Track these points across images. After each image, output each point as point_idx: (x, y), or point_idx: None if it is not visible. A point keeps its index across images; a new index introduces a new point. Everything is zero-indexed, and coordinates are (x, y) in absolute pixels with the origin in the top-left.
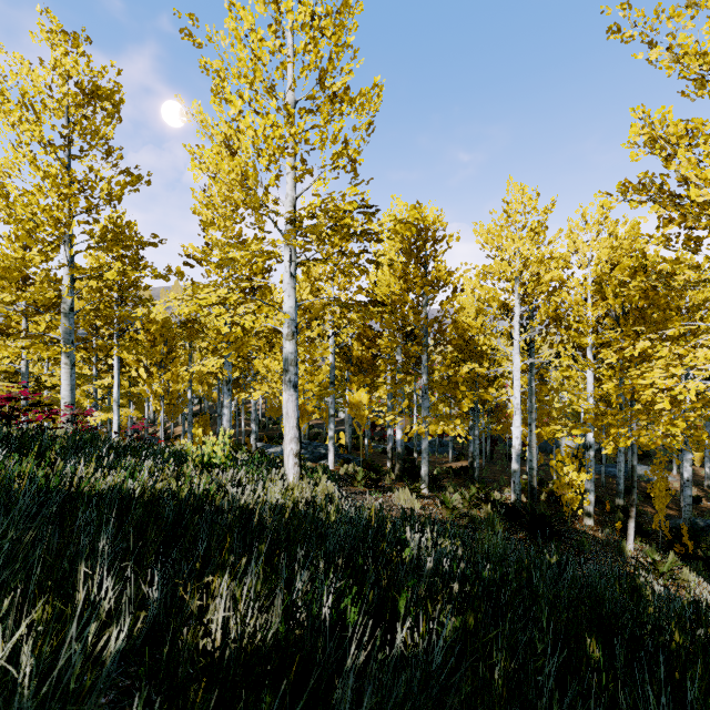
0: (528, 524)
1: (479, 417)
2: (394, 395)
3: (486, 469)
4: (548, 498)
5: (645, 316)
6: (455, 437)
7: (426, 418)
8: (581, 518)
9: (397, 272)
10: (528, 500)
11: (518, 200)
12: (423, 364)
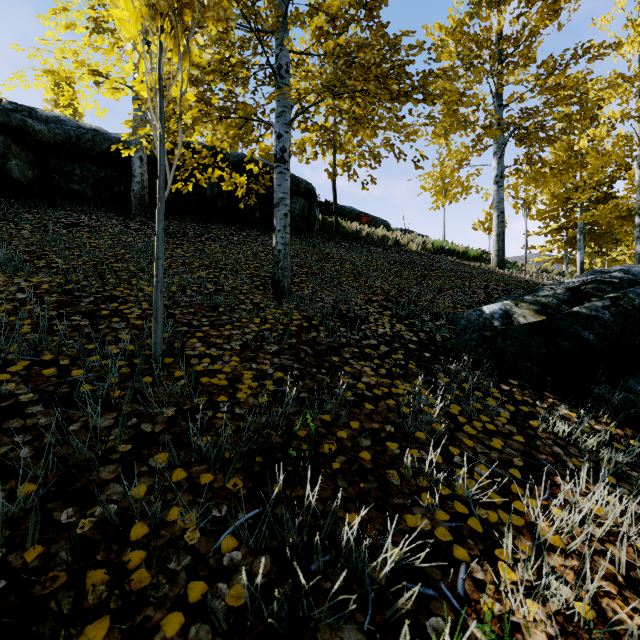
0: None
1: None
2: None
3: None
4: None
5: None
6: None
7: None
8: None
9: None
10: None
11: None
12: None
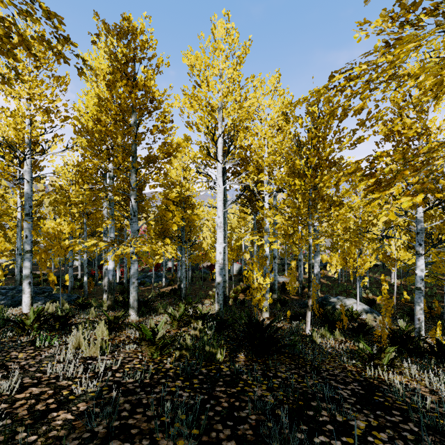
0: (249, 339)
1: (185, 247)
2: (120, 242)
3: (189, 289)
4: (235, 302)
5: (329, 129)
6: (168, 271)
7: (133, 239)
8: (259, 313)
9: (99, 76)
10: (224, 307)
11: (224, 24)
12: (131, 183)
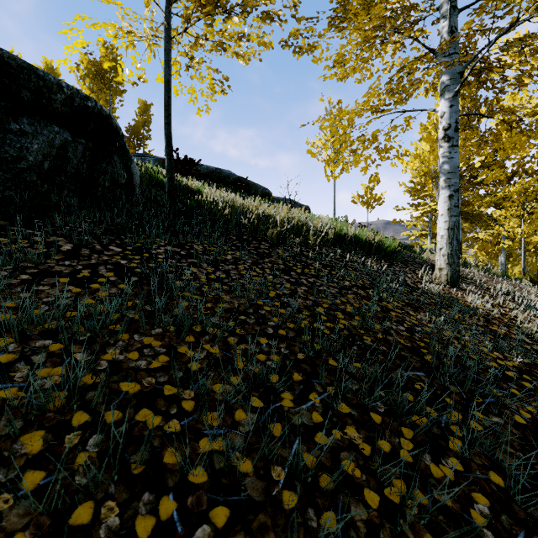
0: None
1: None
2: None
3: None
4: None
5: None
6: None
7: None
8: None
9: None
10: None
11: None
12: None
